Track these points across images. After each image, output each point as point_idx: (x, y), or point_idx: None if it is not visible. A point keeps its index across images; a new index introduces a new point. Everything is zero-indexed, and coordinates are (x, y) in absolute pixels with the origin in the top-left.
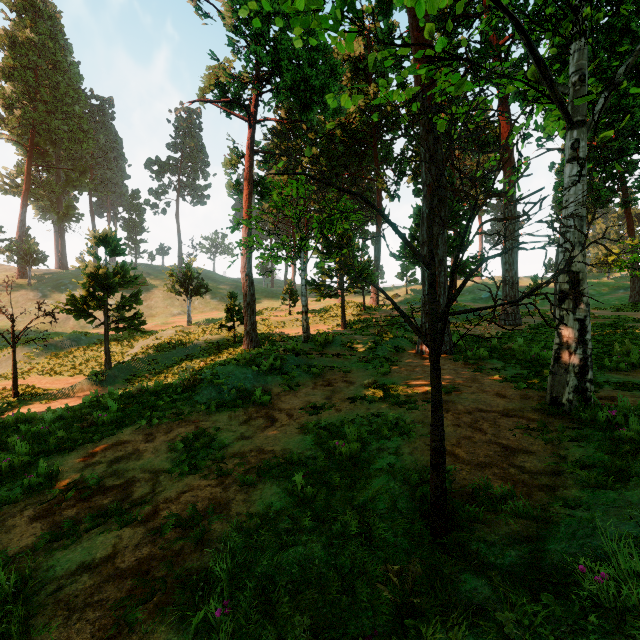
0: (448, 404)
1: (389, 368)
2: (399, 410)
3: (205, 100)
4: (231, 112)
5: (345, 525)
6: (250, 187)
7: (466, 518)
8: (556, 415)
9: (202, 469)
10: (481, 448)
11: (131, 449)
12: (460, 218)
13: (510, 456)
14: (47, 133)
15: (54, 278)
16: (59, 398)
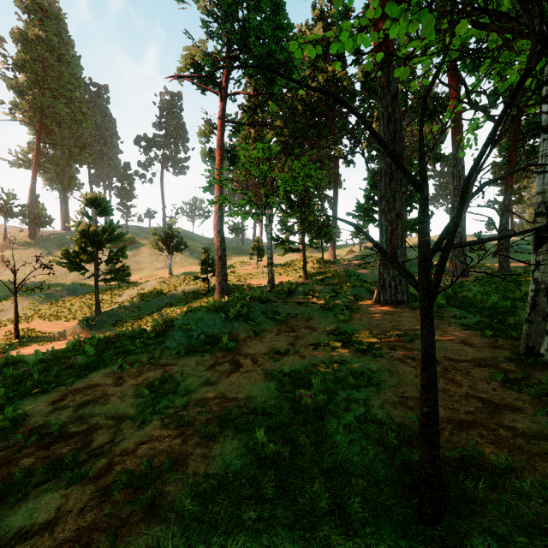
0: (414, 352)
1: (349, 315)
2: (363, 357)
3: (181, 75)
4: (205, 87)
5: (313, 497)
6: (221, 154)
7: (461, 497)
8: (535, 366)
9: (164, 417)
10: (459, 403)
11: (100, 393)
12: None
13: (495, 413)
14: (53, 115)
15: (59, 238)
16: (54, 340)
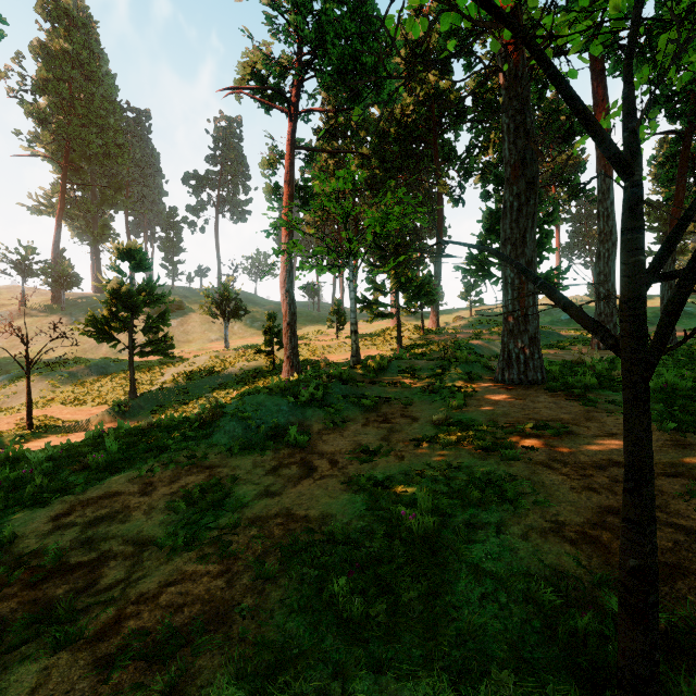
0: (562, 453)
1: (463, 400)
2: (489, 460)
3: (238, 87)
4: (269, 103)
5: (428, 694)
6: (291, 189)
7: None
8: None
9: (204, 543)
10: None
11: (119, 505)
12: (541, 221)
13: None
14: (81, 148)
15: (89, 302)
16: (77, 431)
